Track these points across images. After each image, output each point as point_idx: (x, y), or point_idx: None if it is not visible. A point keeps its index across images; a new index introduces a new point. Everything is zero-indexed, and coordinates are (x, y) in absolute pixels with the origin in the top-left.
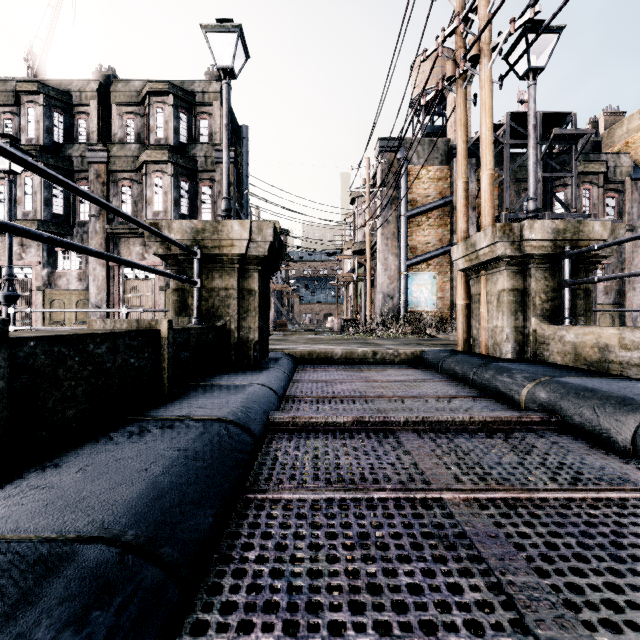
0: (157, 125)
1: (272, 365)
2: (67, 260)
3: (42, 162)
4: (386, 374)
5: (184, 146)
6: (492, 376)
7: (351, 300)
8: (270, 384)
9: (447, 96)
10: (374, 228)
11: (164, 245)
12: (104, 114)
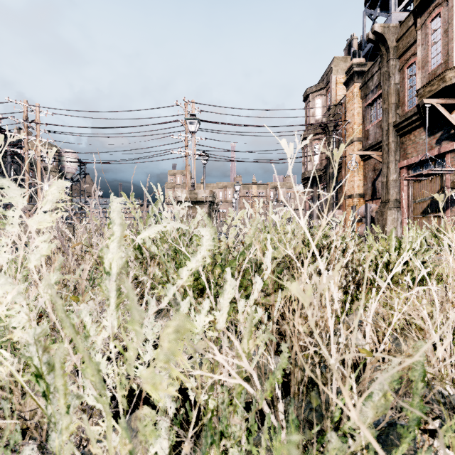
0: None
1: None
2: None
3: None
4: None
5: None
6: None
7: None
8: None
9: None
10: None
11: None
12: None
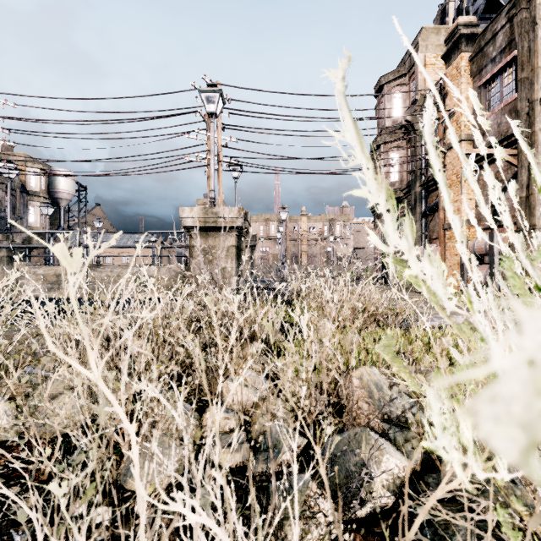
0: None
1: None
2: None
3: None
4: None
5: None
6: None
7: None
8: None
9: None
10: None
11: None
12: None
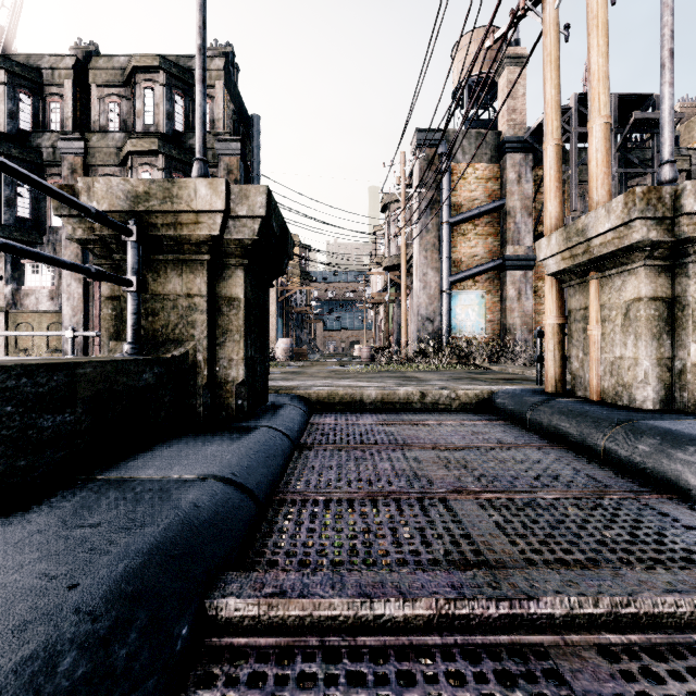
0: (146, 109)
1: (266, 421)
2: (36, 274)
3: (2, 153)
4: (447, 431)
5: (179, 135)
6: (658, 449)
7: (381, 325)
8: (244, 473)
9: (497, 81)
10: (409, 239)
11: (85, 223)
12: (83, 97)
